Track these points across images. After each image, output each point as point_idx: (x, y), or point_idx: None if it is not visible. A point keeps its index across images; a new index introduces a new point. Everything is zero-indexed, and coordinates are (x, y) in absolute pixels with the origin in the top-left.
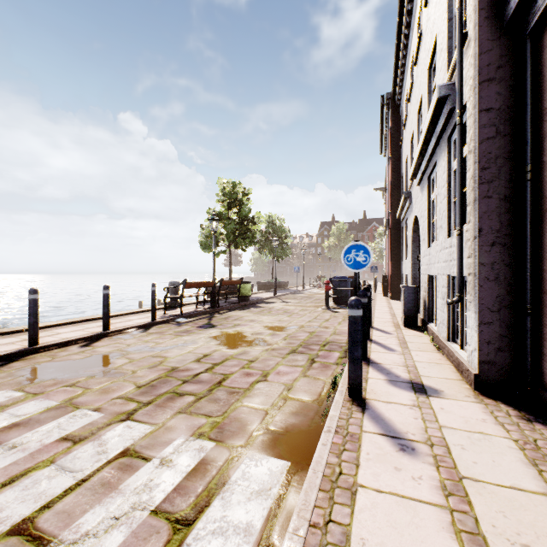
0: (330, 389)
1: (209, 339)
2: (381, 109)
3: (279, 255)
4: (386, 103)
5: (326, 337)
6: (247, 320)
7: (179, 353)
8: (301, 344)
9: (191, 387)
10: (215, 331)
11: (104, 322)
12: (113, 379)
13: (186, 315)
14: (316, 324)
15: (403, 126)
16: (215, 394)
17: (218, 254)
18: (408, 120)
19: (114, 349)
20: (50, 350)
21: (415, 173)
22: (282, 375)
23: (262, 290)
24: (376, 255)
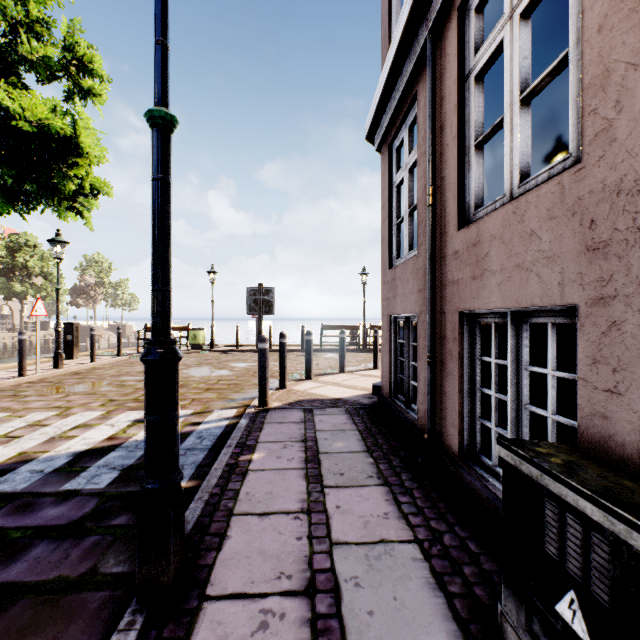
0: None
1: None
2: None
3: None
4: None
5: None
6: None
7: None
8: None
9: None
10: None
11: None
12: None
13: None
14: None
15: None
16: None
17: None
18: None
19: None
20: None
21: None
22: None
23: None
24: None
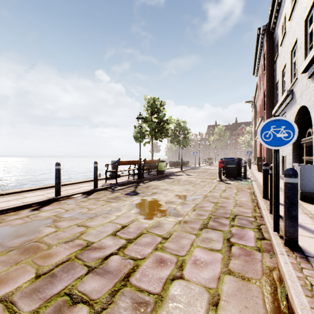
0: (277, 311)
1: (131, 207)
2: (257, 40)
3: (183, 144)
4: (262, 34)
5: (231, 208)
6: (162, 188)
7: (101, 222)
8: (210, 216)
9: (91, 284)
10: (137, 198)
11: (56, 190)
12: (22, 257)
13: (120, 184)
14: (217, 194)
15: (280, 44)
16: (116, 305)
17: (145, 143)
18: (288, 35)
19: (52, 215)
20: (7, 213)
21: (309, 66)
22: (200, 267)
23: (172, 166)
24: (245, 144)
